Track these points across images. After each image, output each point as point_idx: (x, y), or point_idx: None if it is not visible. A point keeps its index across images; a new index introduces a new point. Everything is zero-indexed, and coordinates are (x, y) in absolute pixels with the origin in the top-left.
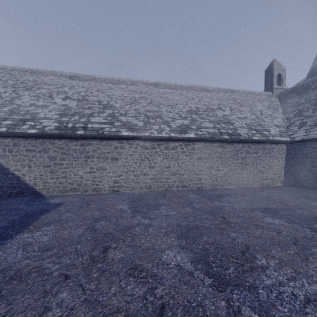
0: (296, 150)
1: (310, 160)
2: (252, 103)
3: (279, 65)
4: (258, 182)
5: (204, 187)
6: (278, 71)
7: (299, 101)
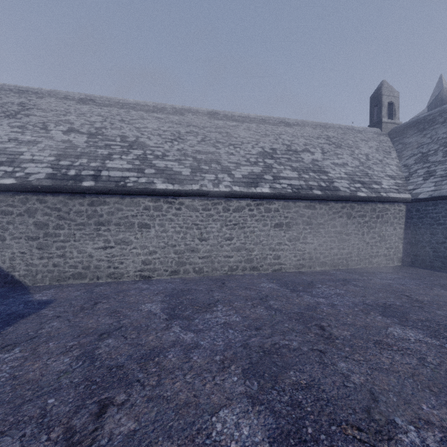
0: (421, 213)
1: (443, 228)
2: (354, 144)
3: (390, 90)
4: (365, 261)
5: (285, 269)
6: (389, 97)
7: (421, 141)
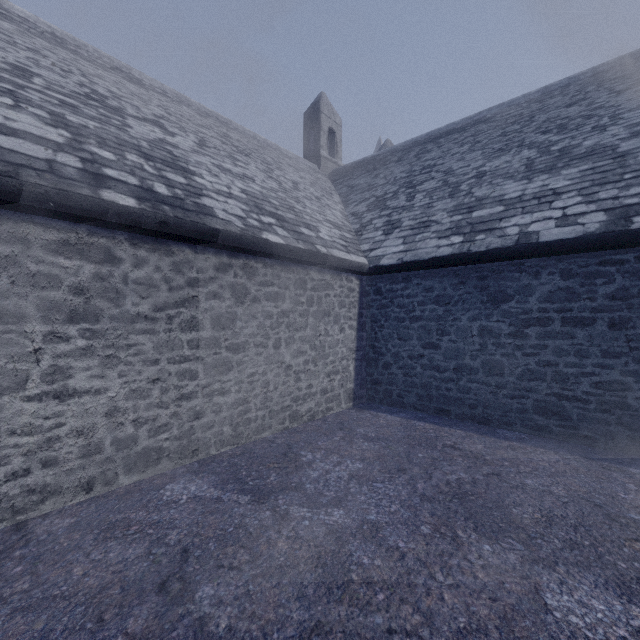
0: (384, 297)
1: (420, 327)
2: (275, 162)
3: (331, 110)
4: (284, 414)
5: None
6: (330, 121)
7: (374, 182)
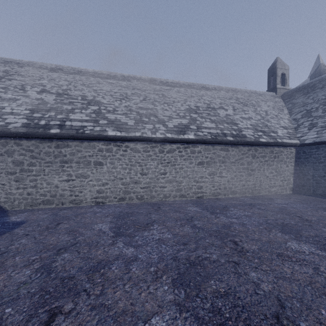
0: (306, 154)
1: (323, 165)
2: (256, 103)
3: (283, 64)
4: (266, 190)
5: (206, 196)
6: (282, 70)
7: (306, 101)
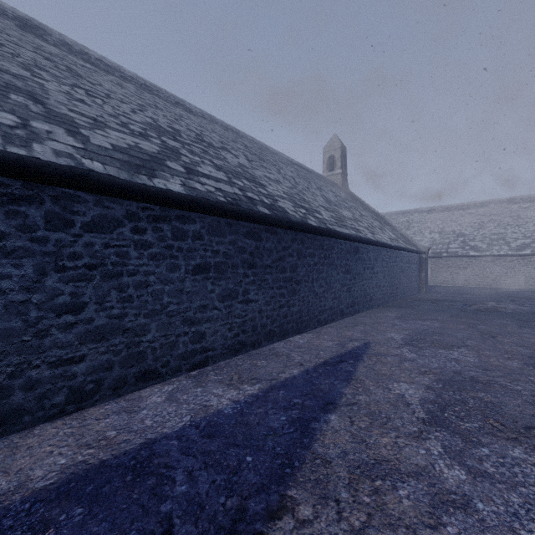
0: None
1: None
2: None
3: None
4: None
5: None
6: None
7: None
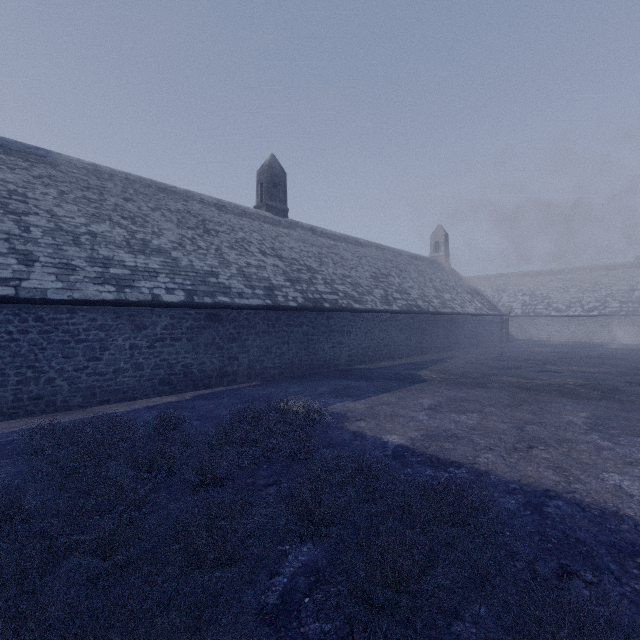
0: None
1: None
2: None
3: None
4: None
5: (605, 341)
6: None
7: None
